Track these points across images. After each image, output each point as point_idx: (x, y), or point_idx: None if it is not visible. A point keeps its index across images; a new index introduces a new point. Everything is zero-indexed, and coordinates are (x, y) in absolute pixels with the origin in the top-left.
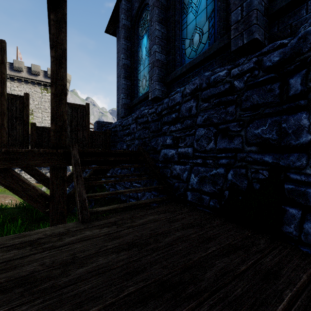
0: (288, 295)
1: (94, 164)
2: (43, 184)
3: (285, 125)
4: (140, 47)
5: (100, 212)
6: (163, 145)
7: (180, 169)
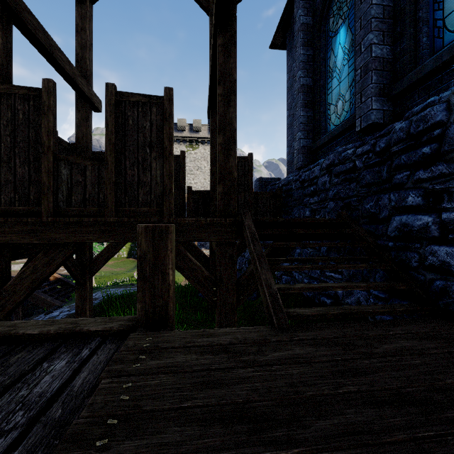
0: None
1: (271, 239)
2: (200, 263)
3: None
4: (331, 50)
5: (302, 317)
6: (397, 207)
7: (449, 254)
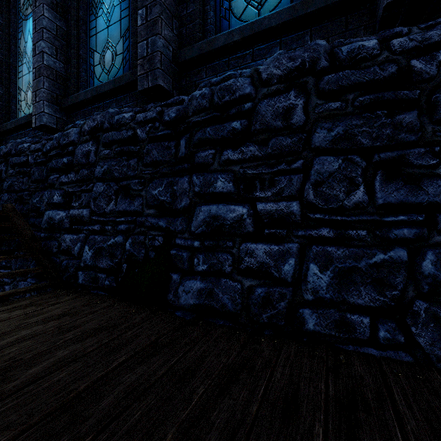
0: (120, 361)
1: None
2: None
3: (176, 188)
4: (21, 32)
5: None
6: (49, 203)
7: (71, 240)
